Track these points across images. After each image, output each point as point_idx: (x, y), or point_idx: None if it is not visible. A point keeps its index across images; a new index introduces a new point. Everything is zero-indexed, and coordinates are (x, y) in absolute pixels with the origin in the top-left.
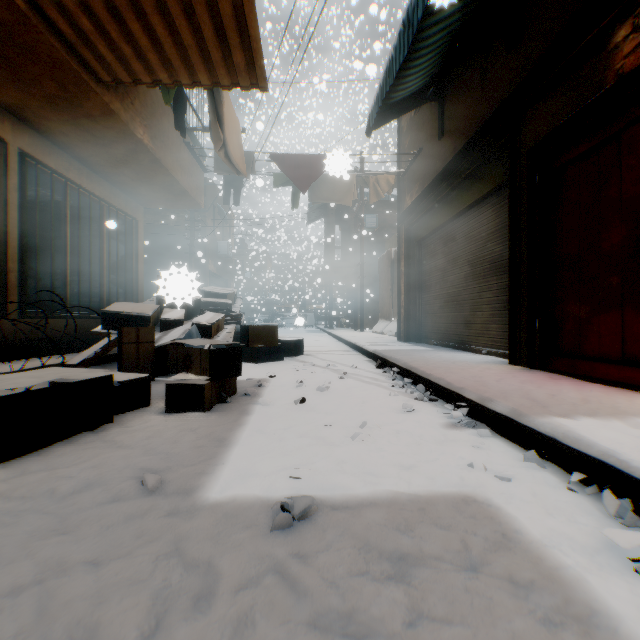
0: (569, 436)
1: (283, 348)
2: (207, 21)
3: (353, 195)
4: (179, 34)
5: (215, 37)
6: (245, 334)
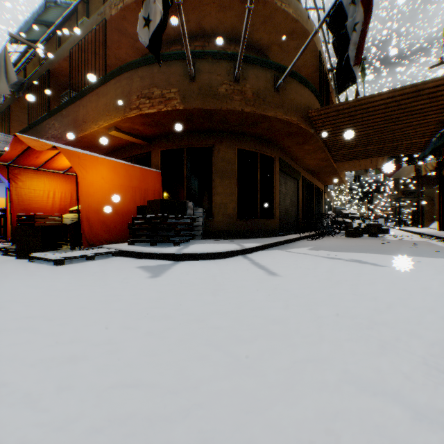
0: (441, 236)
1: (382, 230)
2: (372, 165)
3: (411, 173)
4: (365, 167)
5: (373, 166)
6: (369, 226)
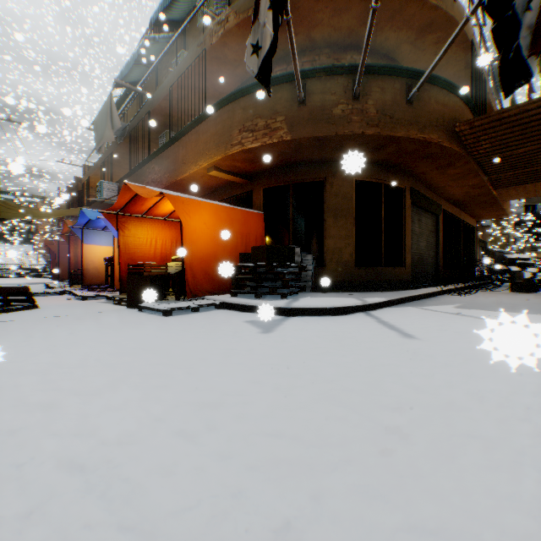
0: None
1: None
2: None
3: None
4: None
5: None
6: None
